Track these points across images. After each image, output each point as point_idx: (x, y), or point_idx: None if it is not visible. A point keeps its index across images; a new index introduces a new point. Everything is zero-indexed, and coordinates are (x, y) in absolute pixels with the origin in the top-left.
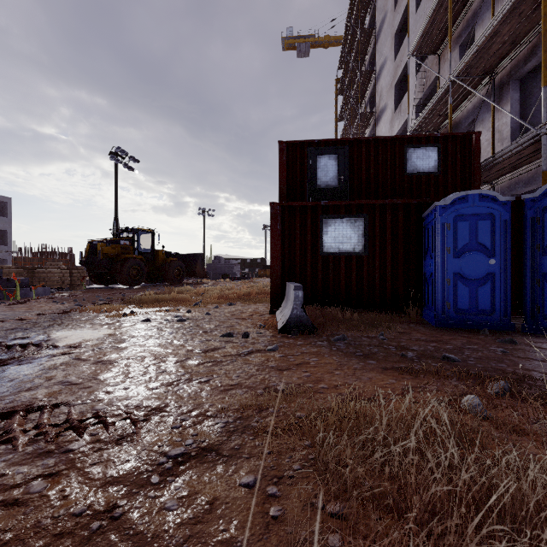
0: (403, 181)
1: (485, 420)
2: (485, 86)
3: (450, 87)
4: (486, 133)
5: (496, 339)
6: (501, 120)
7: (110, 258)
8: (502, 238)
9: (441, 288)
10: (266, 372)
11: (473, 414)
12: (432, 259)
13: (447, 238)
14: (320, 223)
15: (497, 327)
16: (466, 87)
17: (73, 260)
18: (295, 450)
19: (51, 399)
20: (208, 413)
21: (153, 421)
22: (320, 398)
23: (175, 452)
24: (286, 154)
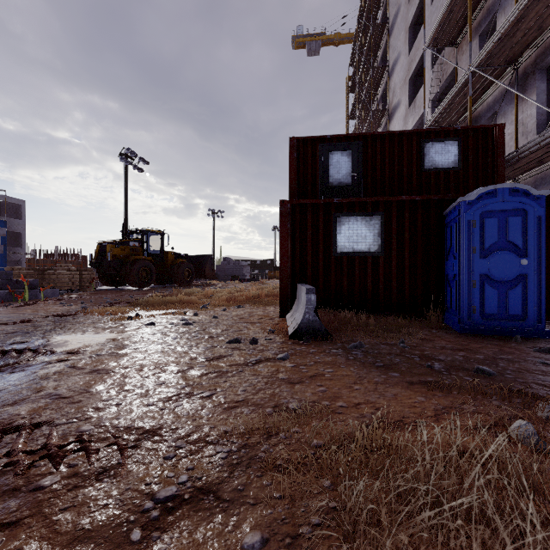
0: (421, 178)
1: (543, 454)
2: (508, 77)
3: (470, 78)
4: (509, 127)
5: (531, 348)
6: (525, 112)
7: (119, 259)
8: (535, 235)
9: (466, 291)
10: (276, 385)
11: (528, 445)
12: (455, 259)
13: (473, 237)
14: (332, 222)
15: (530, 334)
16: (486, 78)
17: (85, 261)
18: (312, 495)
19: (34, 416)
20: (208, 438)
21: (143, 448)
22: (338, 420)
23: (165, 494)
24: (297, 151)
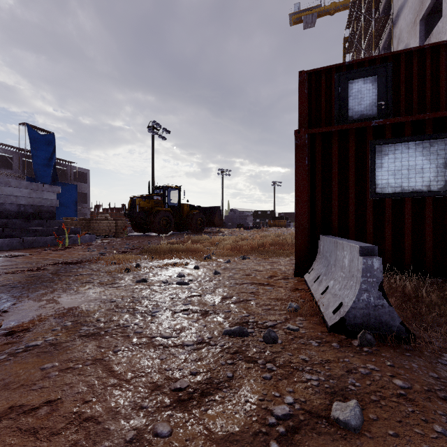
0: None
1: None
2: None
3: None
4: None
5: None
6: None
7: (145, 211)
8: None
9: None
10: None
11: None
12: None
13: None
14: (369, 152)
15: None
16: None
17: None
18: None
19: None
20: None
21: None
22: None
23: None
24: (308, 85)
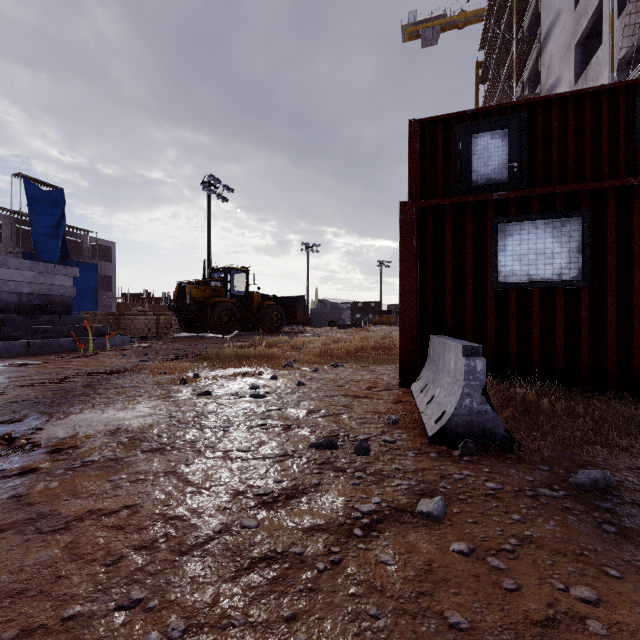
0: (634, 159)
1: None
2: None
3: None
4: None
5: None
6: None
7: (199, 302)
8: None
9: None
10: None
11: None
12: None
13: None
14: (490, 232)
15: None
16: None
17: None
18: None
19: None
20: None
21: None
22: None
23: None
24: (420, 139)
